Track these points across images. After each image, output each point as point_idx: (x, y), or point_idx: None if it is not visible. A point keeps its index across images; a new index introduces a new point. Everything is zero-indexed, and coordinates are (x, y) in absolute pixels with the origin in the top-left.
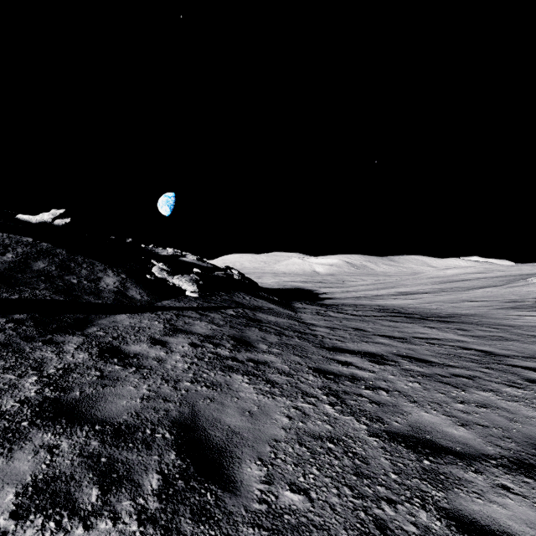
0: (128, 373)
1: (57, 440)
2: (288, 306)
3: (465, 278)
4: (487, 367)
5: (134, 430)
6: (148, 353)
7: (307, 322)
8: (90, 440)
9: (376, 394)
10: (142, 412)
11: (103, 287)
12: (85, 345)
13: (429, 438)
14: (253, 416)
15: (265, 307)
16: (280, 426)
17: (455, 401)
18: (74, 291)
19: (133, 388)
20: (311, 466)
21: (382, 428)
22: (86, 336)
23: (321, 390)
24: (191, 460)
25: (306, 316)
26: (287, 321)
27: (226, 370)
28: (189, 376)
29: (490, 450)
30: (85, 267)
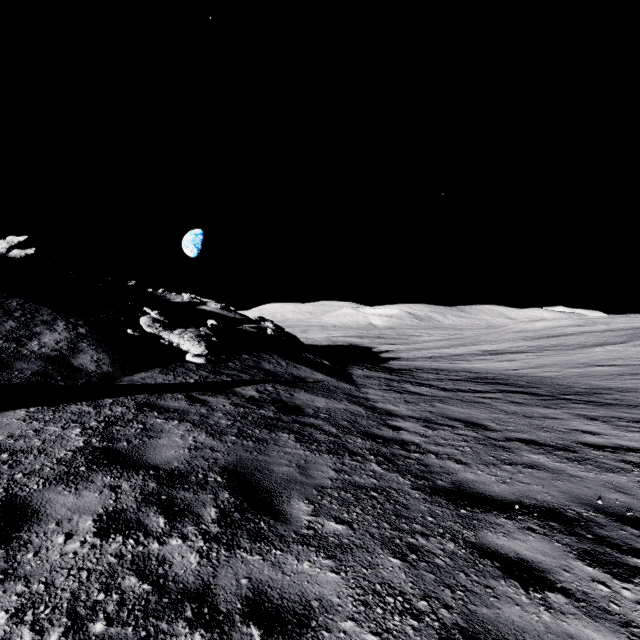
0: None
1: None
2: (344, 375)
3: (563, 332)
4: None
5: None
6: None
7: (379, 406)
8: None
9: None
10: None
11: (30, 350)
12: None
13: None
14: None
15: (309, 379)
16: None
17: None
18: None
19: None
20: None
21: None
22: None
23: None
24: None
25: (374, 394)
26: (347, 407)
27: None
28: None
29: None
30: (17, 316)
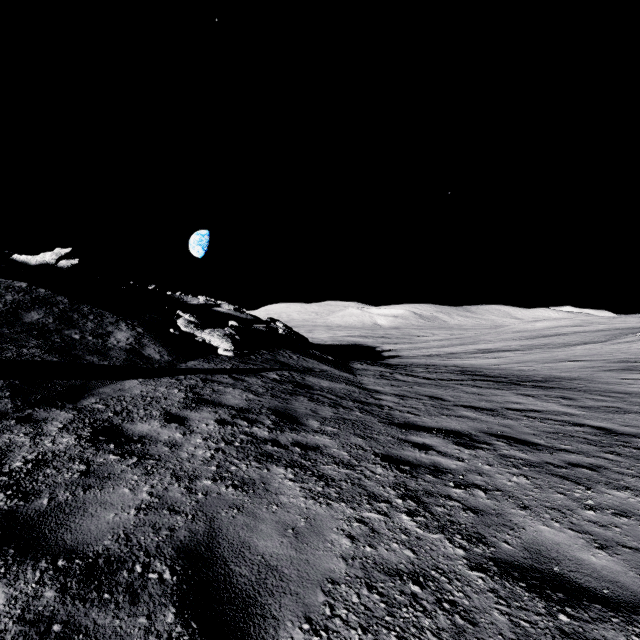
0: (126, 467)
1: None
2: (345, 368)
3: (558, 332)
4: (610, 451)
5: (117, 567)
6: (159, 434)
7: (370, 387)
8: (43, 587)
9: (470, 496)
10: (135, 533)
11: (112, 344)
12: (74, 424)
13: (558, 571)
14: (298, 537)
15: (316, 369)
16: (339, 554)
17: (581, 506)
18: (73, 350)
19: (129, 490)
20: (389, 632)
21: (487, 554)
22: (79, 410)
23: (394, 490)
24: (198, 624)
25: (367, 381)
26: (345, 387)
27: (263, 460)
28: (211, 470)
29: None
30: (92, 319)
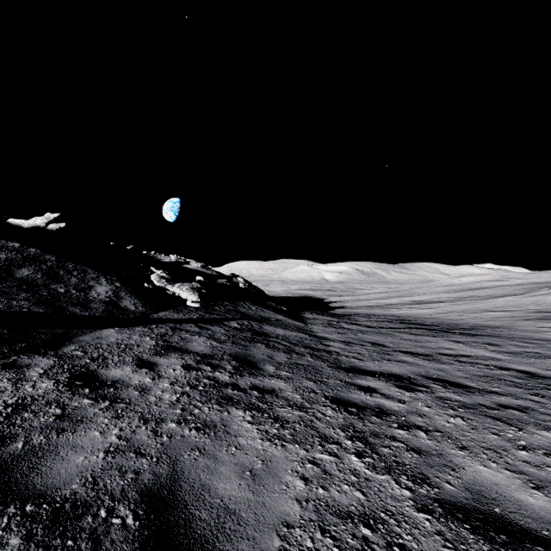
0: (98, 411)
1: None
2: (297, 317)
3: (481, 286)
4: (536, 393)
5: (82, 512)
6: (130, 379)
7: (319, 335)
8: (9, 534)
9: (413, 437)
10: (102, 476)
11: (93, 297)
12: (53, 369)
13: (499, 512)
14: (255, 479)
15: (272, 318)
16: (293, 496)
17: (515, 447)
18: (58, 302)
19: (99, 434)
20: None
21: (431, 495)
22: (59, 357)
23: (343, 432)
24: None
25: (317, 329)
26: (297, 334)
27: (224, 403)
28: (176, 413)
29: None
30: (76, 275)
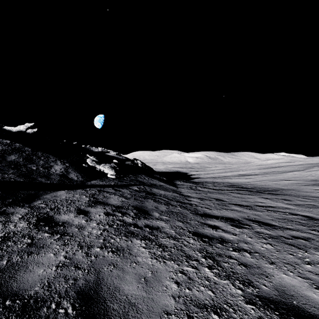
0: (53, 240)
1: None
2: (172, 184)
3: (279, 165)
4: (313, 229)
5: (40, 305)
6: (73, 221)
7: (185, 194)
8: None
9: (242, 256)
10: (54, 282)
11: (53, 172)
12: (27, 215)
13: (296, 304)
14: (147, 283)
15: (157, 184)
16: (170, 294)
17: (303, 262)
18: (32, 175)
19: (53, 255)
20: None
21: (254, 293)
22: (31, 207)
23: (200, 253)
24: None
25: (183, 190)
26: (172, 194)
27: (129, 235)
28: (100, 242)
29: None
30: (43, 159)
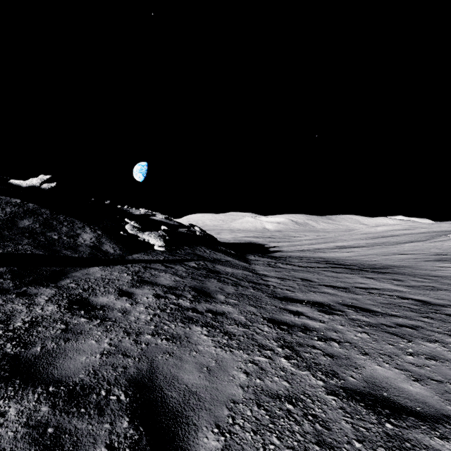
0: (92, 326)
1: (5, 406)
2: (243, 259)
3: (393, 234)
4: (426, 316)
5: (88, 392)
6: (114, 304)
7: (260, 272)
8: (40, 404)
9: (328, 346)
10: (100, 369)
11: (80, 242)
12: (55, 297)
13: (386, 396)
14: (211, 372)
15: (223, 260)
16: (238, 384)
17: (404, 353)
18: (53, 246)
19: (95, 342)
20: (271, 434)
21: (338, 384)
22: (59, 288)
23: (276, 342)
24: (144, 428)
25: (258, 268)
26: (242, 272)
27: (186, 322)
28: (151, 328)
29: (450, 409)
30: (66, 225)
